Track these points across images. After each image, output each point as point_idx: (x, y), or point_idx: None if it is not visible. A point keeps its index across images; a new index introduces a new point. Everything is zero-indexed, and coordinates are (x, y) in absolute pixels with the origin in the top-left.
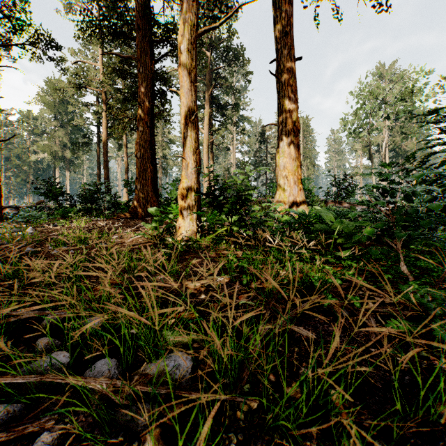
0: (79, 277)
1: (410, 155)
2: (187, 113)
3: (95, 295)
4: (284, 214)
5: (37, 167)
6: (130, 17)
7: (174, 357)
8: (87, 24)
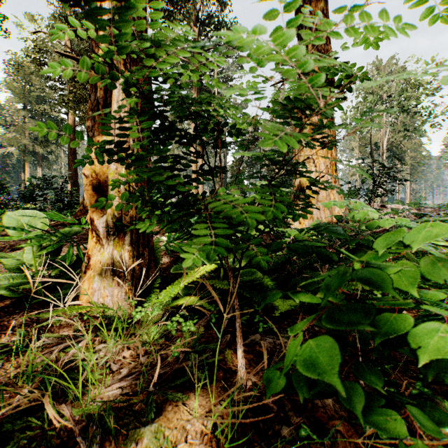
0: None
1: None
2: None
3: None
4: None
5: (6, 163)
6: None
7: None
8: None
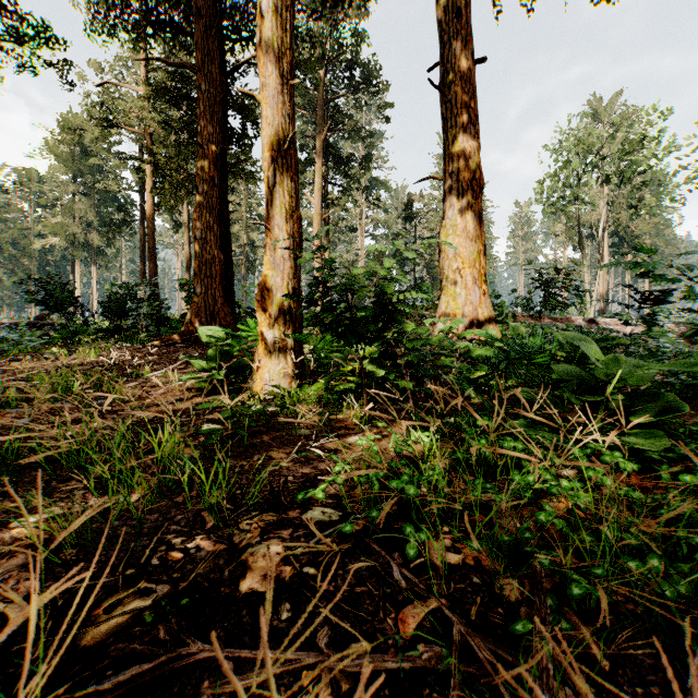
0: None
1: None
2: (275, 139)
3: None
4: (475, 342)
5: (46, 260)
6: None
7: None
8: (108, 5)
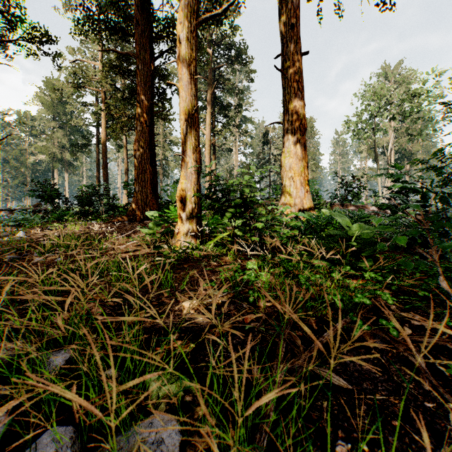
0: (56, 293)
1: (438, 151)
2: (187, 108)
3: (71, 316)
4: (293, 218)
5: (36, 169)
6: (129, 12)
7: (156, 426)
8: (83, 18)
